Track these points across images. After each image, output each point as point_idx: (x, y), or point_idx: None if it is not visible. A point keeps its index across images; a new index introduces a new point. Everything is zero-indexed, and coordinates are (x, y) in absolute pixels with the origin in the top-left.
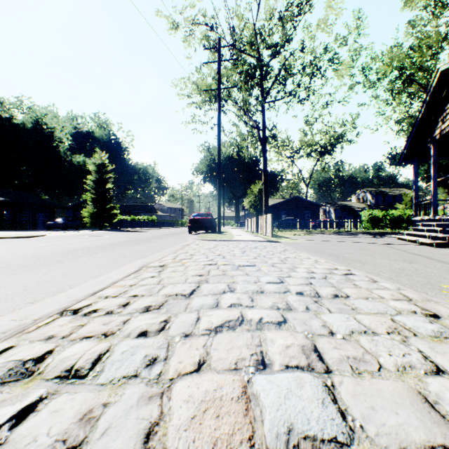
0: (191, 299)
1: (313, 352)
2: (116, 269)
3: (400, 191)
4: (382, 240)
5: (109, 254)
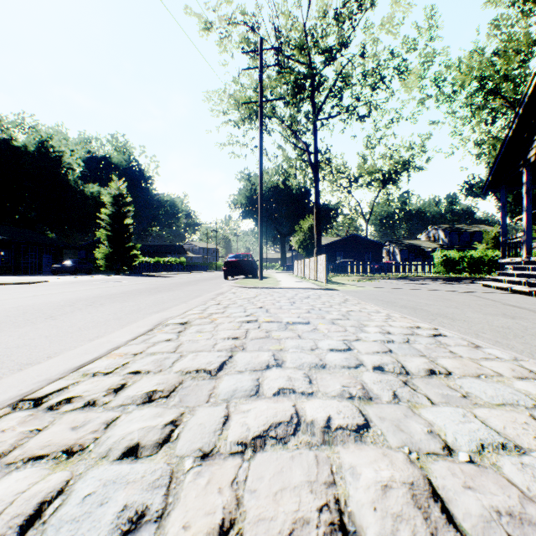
0: (219, 379)
1: (433, 500)
2: (121, 328)
3: (478, 227)
4: (463, 287)
5: (118, 306)
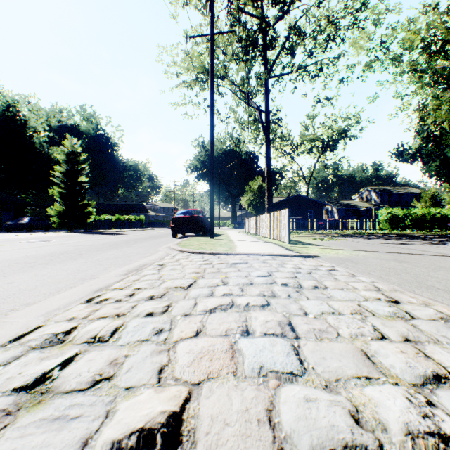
0: None
1: None
2: None
3: (406, 189)
4: None
5: None
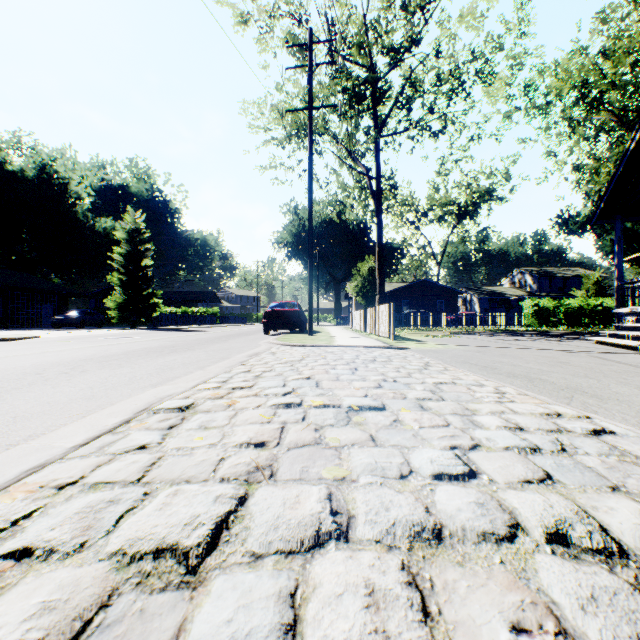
0: (198, 590)
1: None
2: (80, 418)
3: (574, 271)
4: (572, 345)
5: (104, 374)
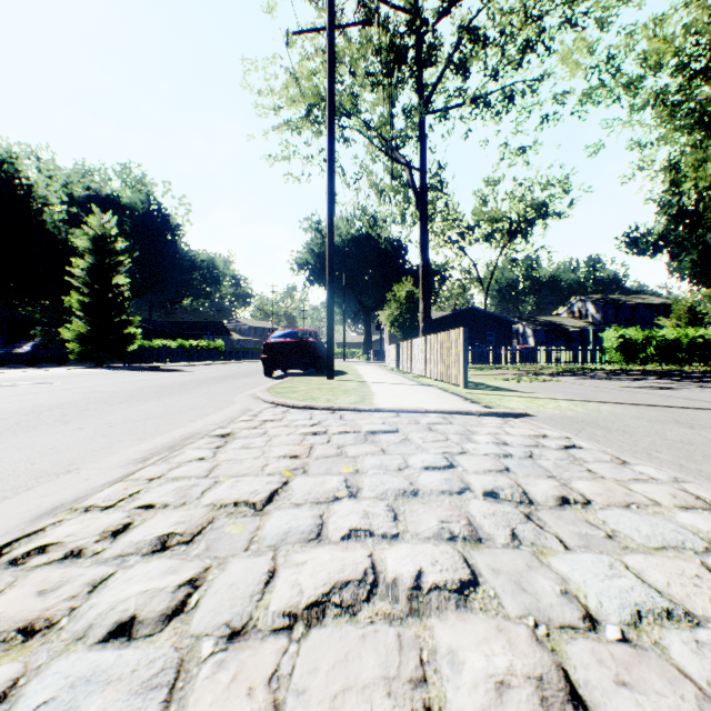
0: None
1: None
2: None
3: (642, 299)
4: None
5: None
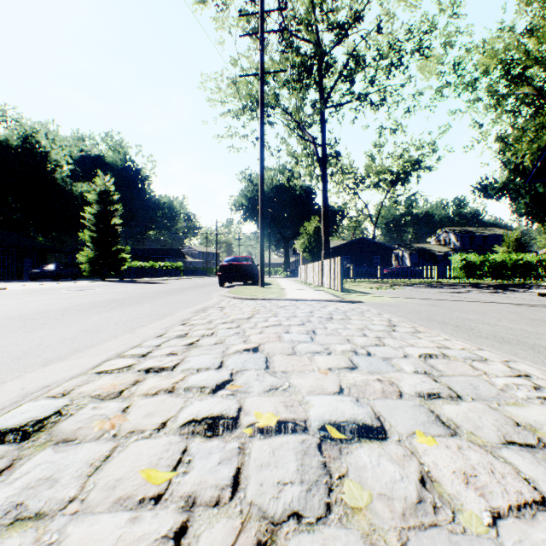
0: None
1: None
2: None
3: (491, 231)
4: (518, 297)
5: (6, 340)
